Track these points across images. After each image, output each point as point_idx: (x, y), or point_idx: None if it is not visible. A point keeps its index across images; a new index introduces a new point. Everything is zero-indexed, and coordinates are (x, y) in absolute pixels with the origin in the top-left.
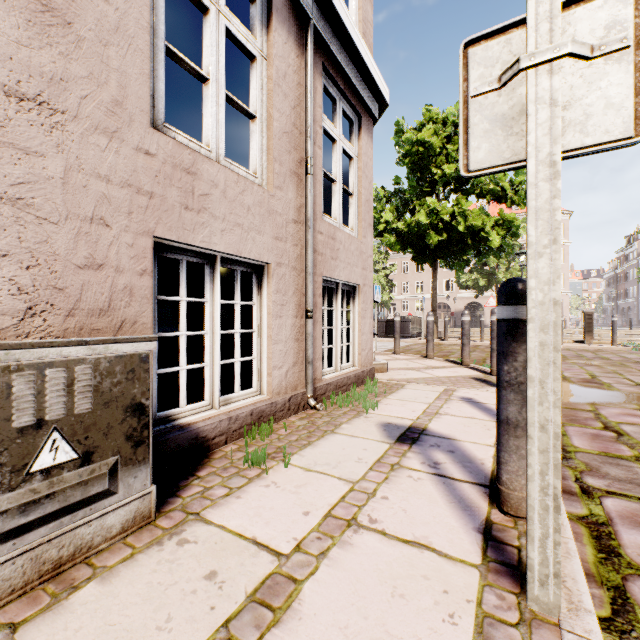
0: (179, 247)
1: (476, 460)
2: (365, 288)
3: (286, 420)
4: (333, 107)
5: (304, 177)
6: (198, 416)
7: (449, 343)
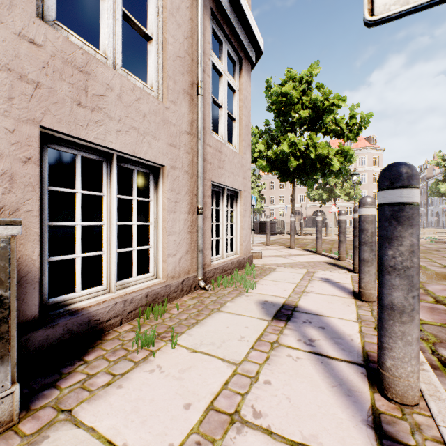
0: (73, 142)
1: (345, 336)
2: (245, 193)
3: (179, 300)
4: (220, 48)
5: (195, 97)
6: (93, 300)
7: (304, 238)
